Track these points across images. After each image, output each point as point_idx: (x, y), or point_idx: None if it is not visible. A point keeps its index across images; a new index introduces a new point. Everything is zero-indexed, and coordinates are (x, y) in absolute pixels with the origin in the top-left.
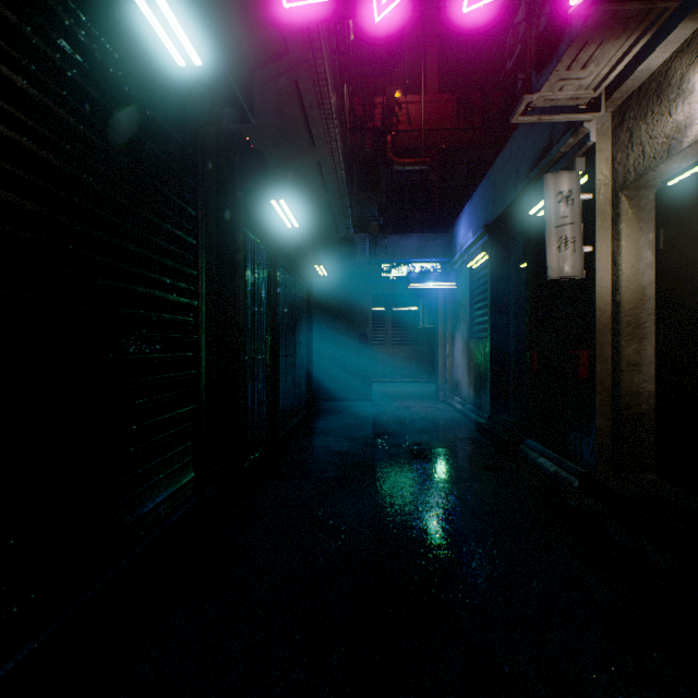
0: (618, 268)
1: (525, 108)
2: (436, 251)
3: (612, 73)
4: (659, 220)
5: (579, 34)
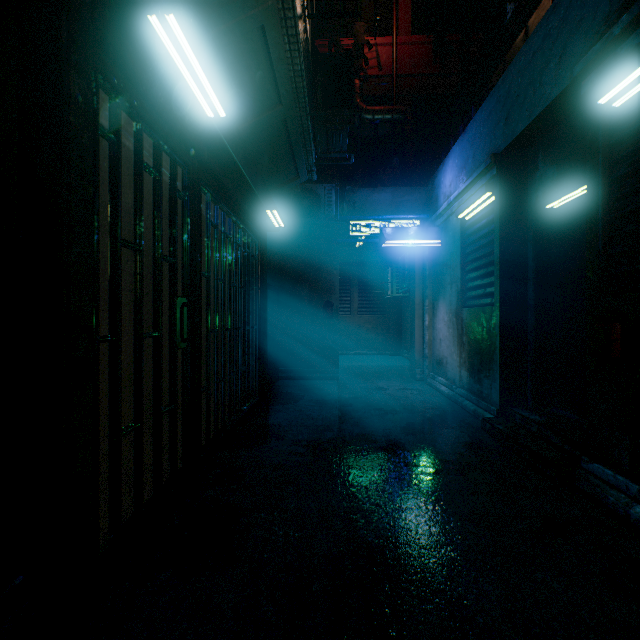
0: None
1: None
2: (412, 207)
3: None
4: None
5: None
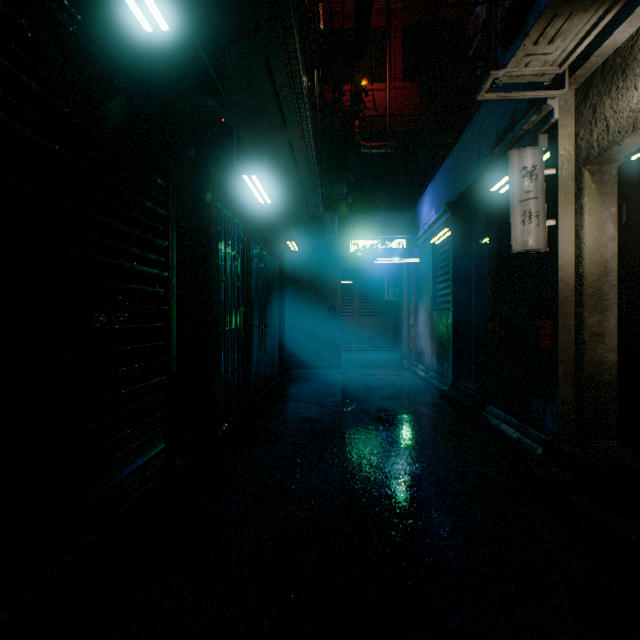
0: (581, 241)
1: (490, 85)
2: (401, 228)
3: (578, 48)
4: (621, 194)
5: (548, 6)
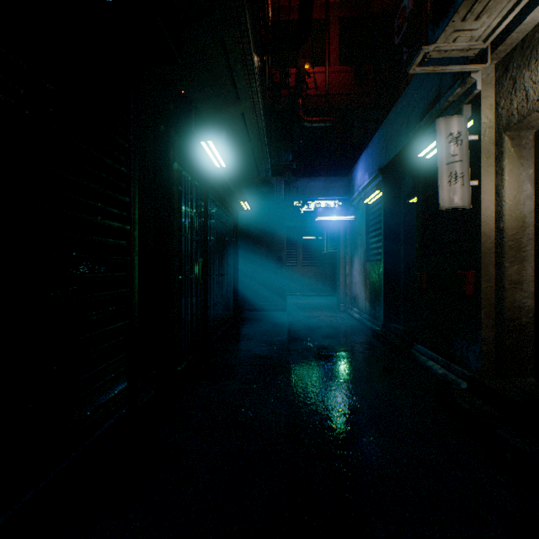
0: (502, 199)
1: (421, 59)
2: (338, 191)
3: (502, 24)
4: (538, 157)
5: None
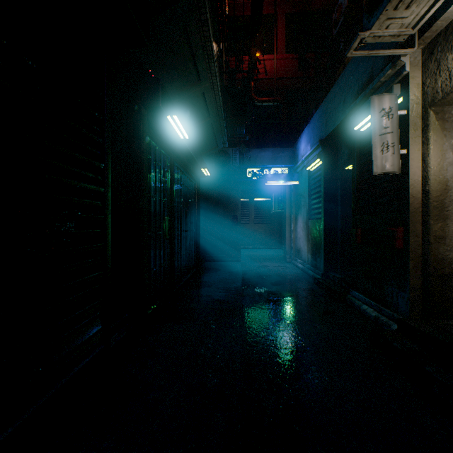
0: (428, 166)
1: (358, 44)
2: (284, 160)
3: (429, 12)
4: None
5: None
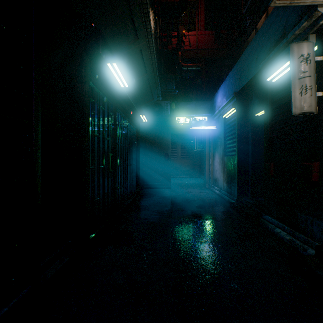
0: None
1: None
2: (204, 110)
3: None
4: None
5: None
